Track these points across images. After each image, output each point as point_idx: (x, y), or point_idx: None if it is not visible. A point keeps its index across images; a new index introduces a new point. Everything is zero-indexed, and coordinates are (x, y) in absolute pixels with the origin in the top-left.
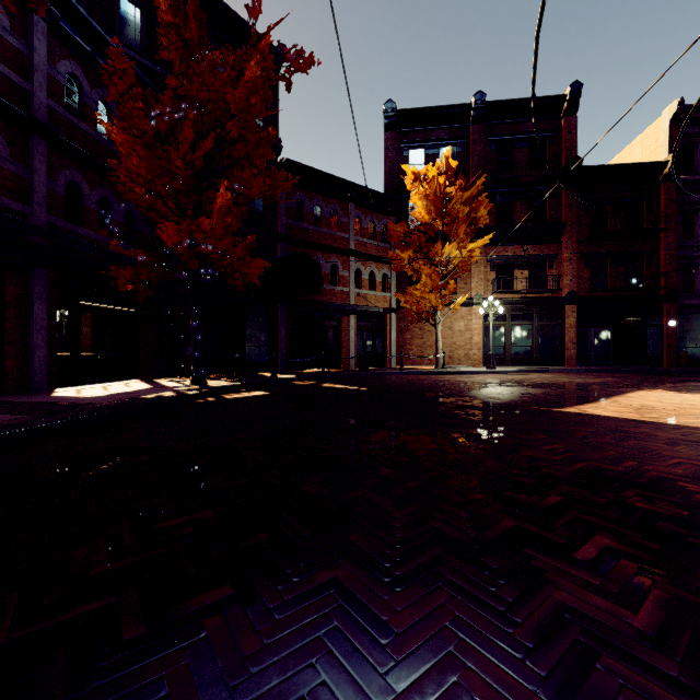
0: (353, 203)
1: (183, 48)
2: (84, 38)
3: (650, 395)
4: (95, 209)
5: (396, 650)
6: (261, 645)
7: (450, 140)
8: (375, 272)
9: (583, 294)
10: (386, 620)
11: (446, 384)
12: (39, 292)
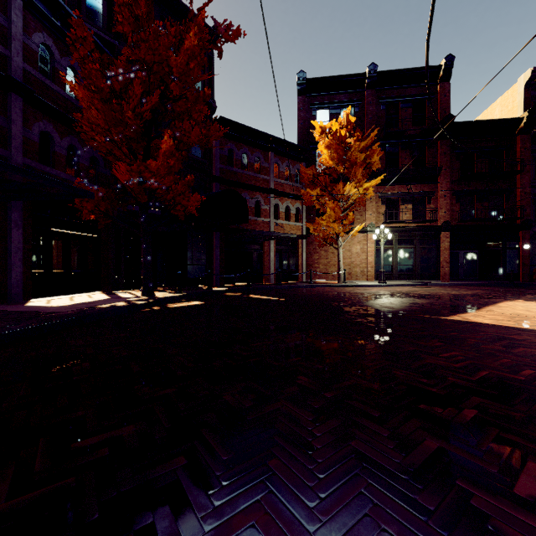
0: (273, 152)
1: (134, 23)
2: (55, 16)
3: (517, 305)
4: (64, 154)
5: None
6: None
7: (349, 102)
8: (290, 207)
9: (455, 224)
10: None
11: (348, 295)
12: (17, 220)
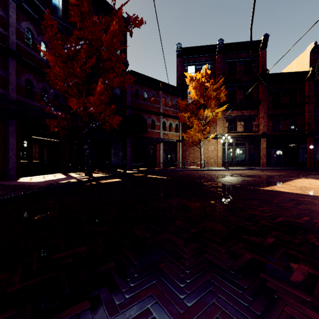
0: (162, 91)
1: (81, 16)
2: (34, 11)
3: (304, 181)
4: (40, 92)
5: None
6: None
7: (207, 61)
8: (172, 123)
9: (269, 133)
10: None
11: (206, 175)
12: (12, 132)
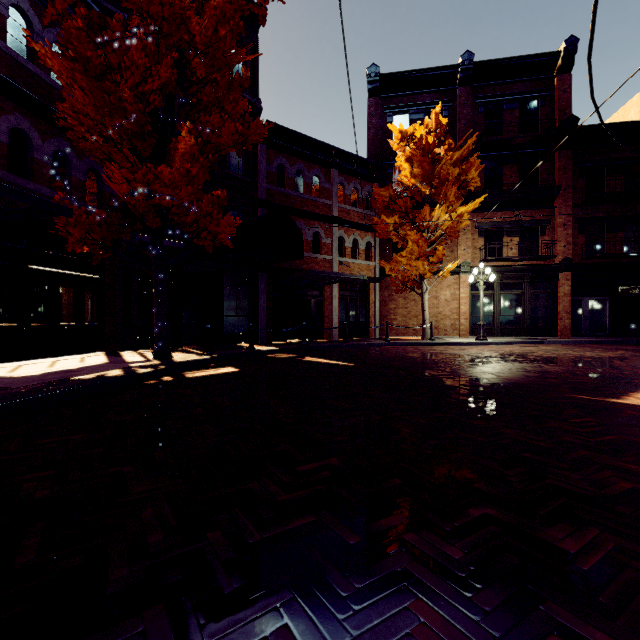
0: (336, 169)
1: None
2: None
3: None
4: (48, 162)
5: None
6: None
7: (435, 104)
8: (359, 240)
9: (578, 261)
10: None
11: (441, 358)
12: None
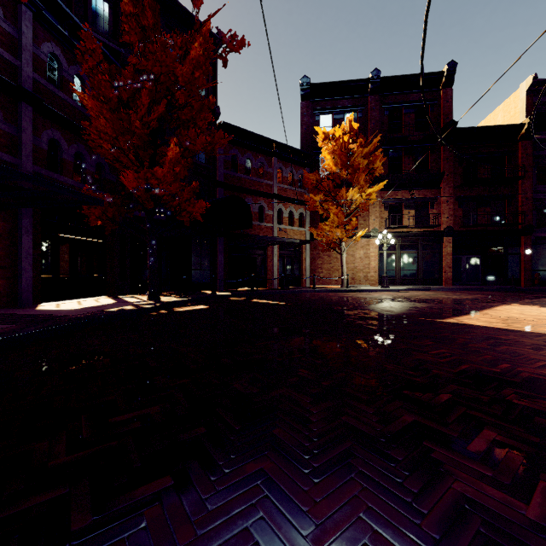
0: (276, 157)
1: (141, 33)
2: (63, 25)
3: (513, 308)
4: (72, 161)
5: (316, 541)
6: (195, 536)
7: (352, 107)
8: (293, 212)
9: (457, 229)
10: (306, 511)
11: (350, 300)
12: (27, 226)
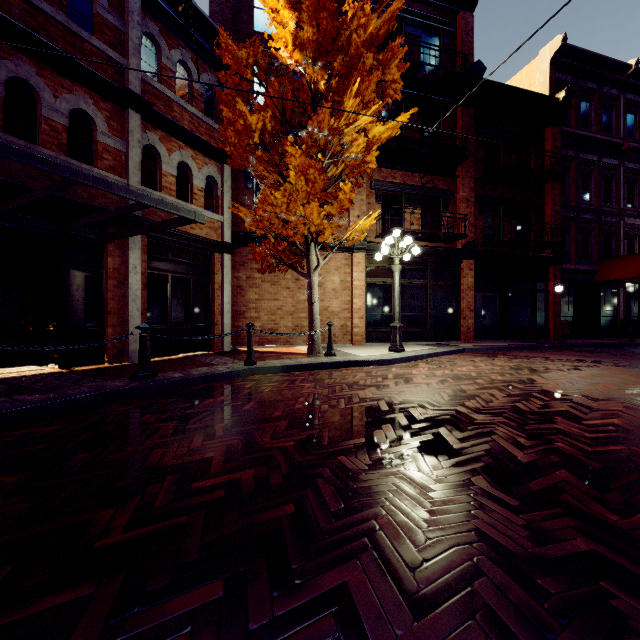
0: None
1: None
2: None
3: None
4: None
5: None
6: None
7: None
8: (191, 168)
9: (478, 248)
10: None
11: (458, 448)
12: None
